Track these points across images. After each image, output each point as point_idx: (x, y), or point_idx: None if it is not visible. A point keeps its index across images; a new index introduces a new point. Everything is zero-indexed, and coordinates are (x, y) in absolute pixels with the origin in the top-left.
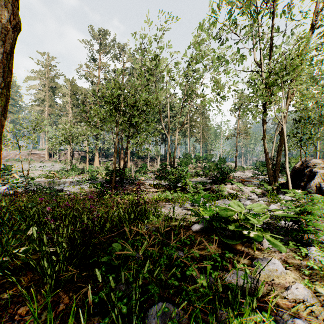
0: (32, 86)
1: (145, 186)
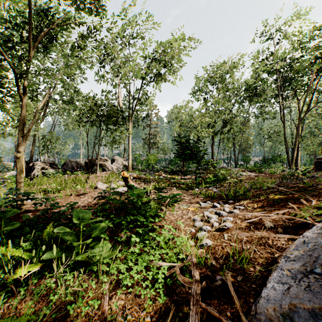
0: None
1: None
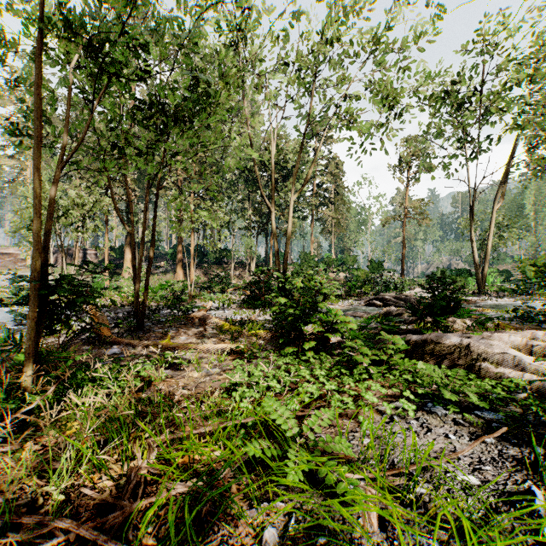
0: None
1: (207, 327)
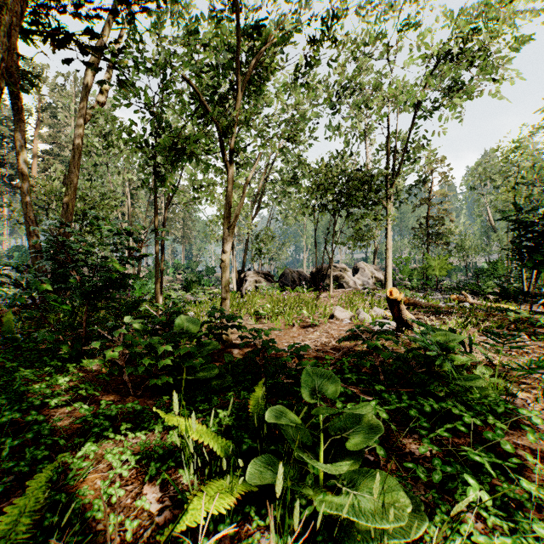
0: None
1: None
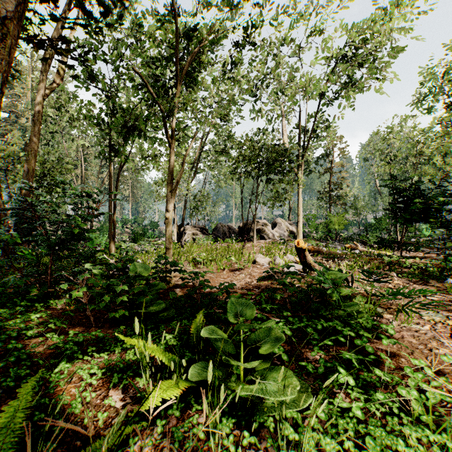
0: None
1: None
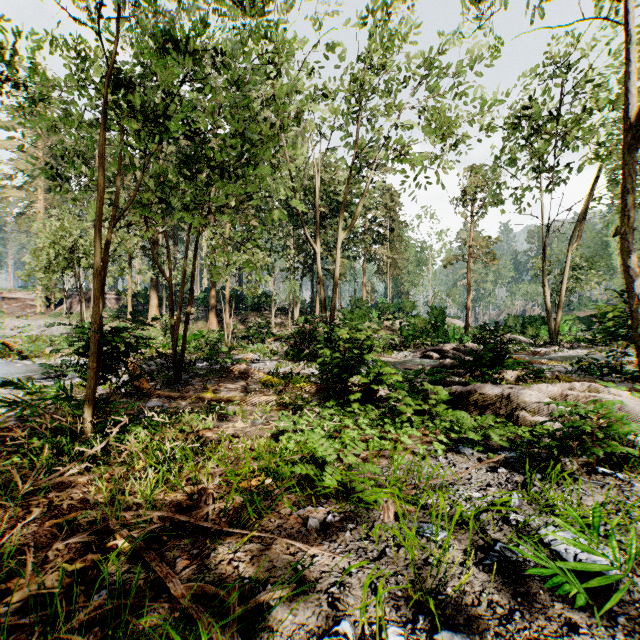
0: (4, 141)
1: (248, 380)
